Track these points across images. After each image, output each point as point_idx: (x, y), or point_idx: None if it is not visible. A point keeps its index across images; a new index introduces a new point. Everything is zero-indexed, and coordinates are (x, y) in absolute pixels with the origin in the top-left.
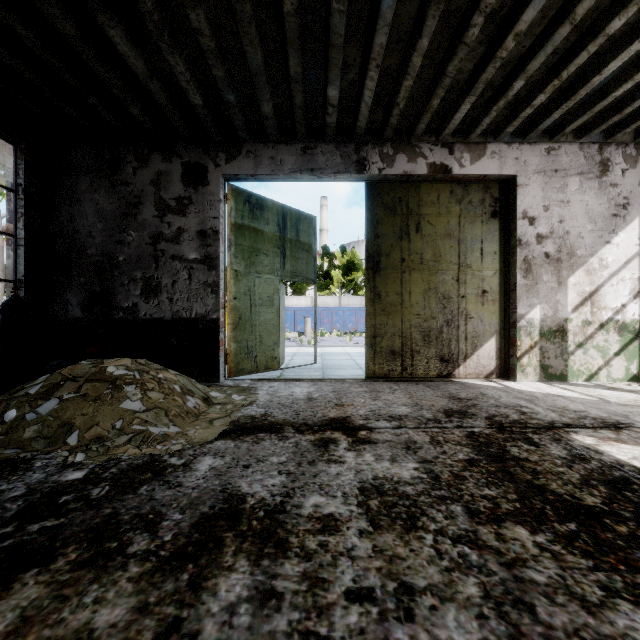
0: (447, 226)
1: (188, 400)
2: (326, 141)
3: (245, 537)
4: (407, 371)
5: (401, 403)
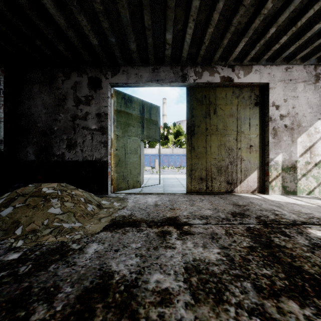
0: (230, 110)
1: (88, 206)
2: (165, 65)
3: (110, 308)
4: (209, 189)
5: (206, 208)
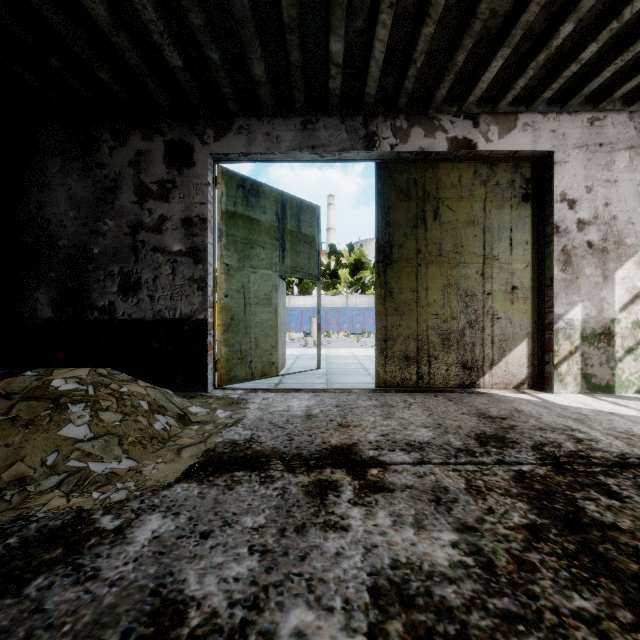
0: (470, 212)
1: (156, 420)
2: (329, 114)
3: None
4: (423, 380)
5: (420, 423)
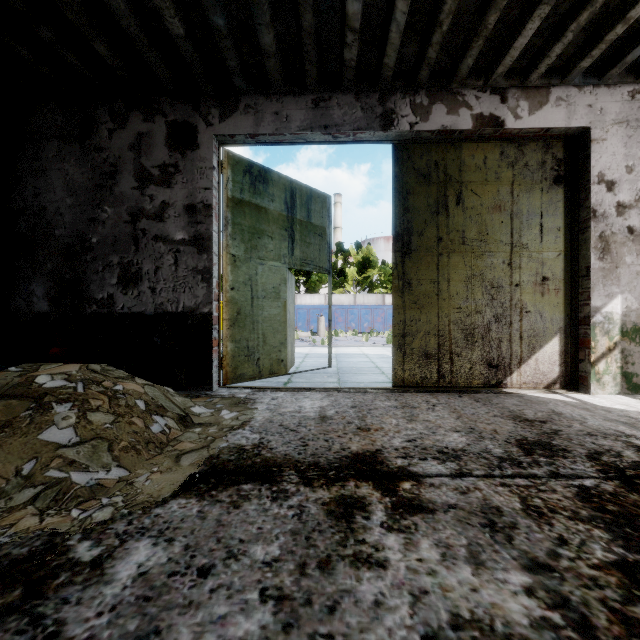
0: (496, 196)
1: (154, 422)
2: (343, 90)
3: None
4: (445, 379)
5: (449, 427)
